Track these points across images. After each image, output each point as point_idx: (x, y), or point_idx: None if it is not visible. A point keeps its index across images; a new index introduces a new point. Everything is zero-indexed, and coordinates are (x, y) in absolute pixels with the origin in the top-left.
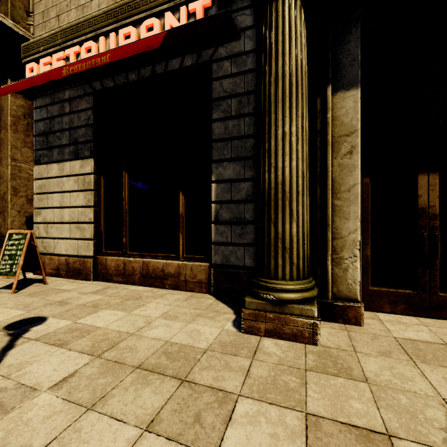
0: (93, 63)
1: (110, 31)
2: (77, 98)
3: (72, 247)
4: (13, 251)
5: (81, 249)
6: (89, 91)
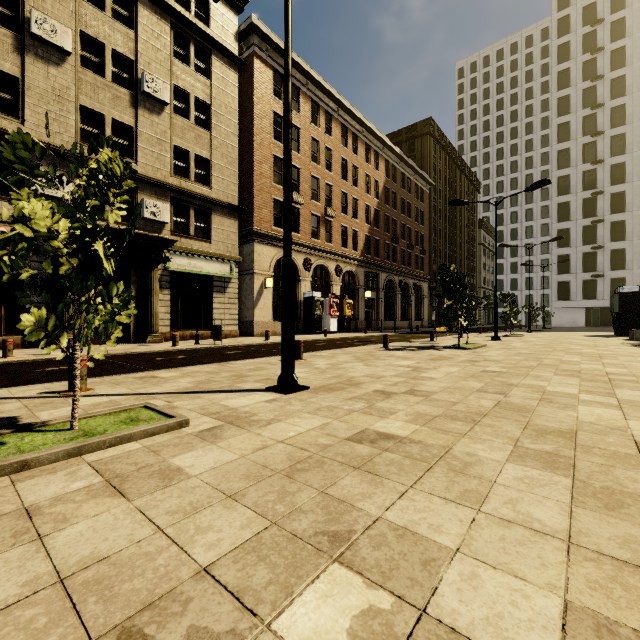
0: None
1: None
2: None
3: None
4: None
5: None
6: None
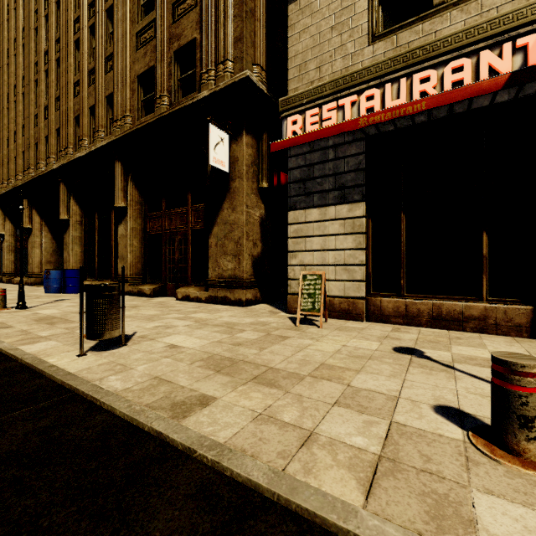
0: (403, 112)
1: (398, 77)
2: (344, 145)
3: (338, 288)
4: (311, 290)
5: (349, 290)
6: (359, 136)
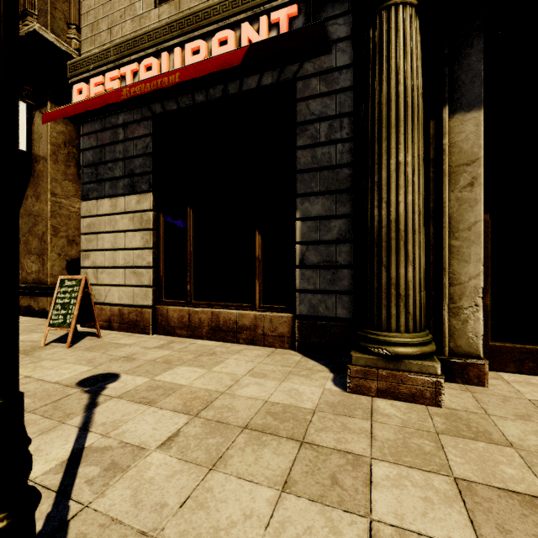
0: (160, 84)
1: (175, 46)
2: (133, 123)
3: (127, 295)
4: (66, 299)
5: (137, 298)
6: (147, 114)
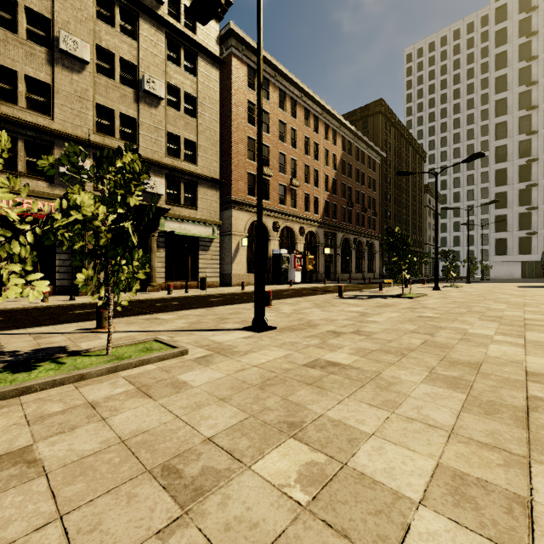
0: None
1: None
2: None
3: None
4: None
5: None
6: None
